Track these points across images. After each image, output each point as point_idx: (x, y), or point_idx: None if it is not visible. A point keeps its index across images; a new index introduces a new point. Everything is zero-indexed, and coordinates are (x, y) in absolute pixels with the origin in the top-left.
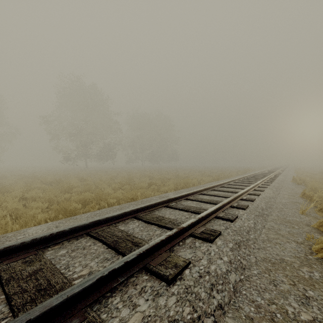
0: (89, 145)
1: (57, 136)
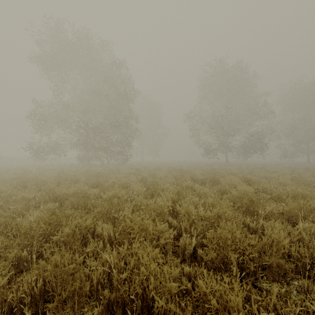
0: (232, 136)
1: (198, 130)
